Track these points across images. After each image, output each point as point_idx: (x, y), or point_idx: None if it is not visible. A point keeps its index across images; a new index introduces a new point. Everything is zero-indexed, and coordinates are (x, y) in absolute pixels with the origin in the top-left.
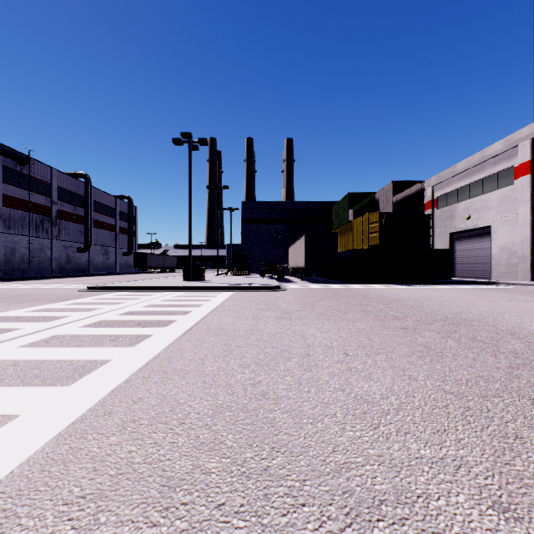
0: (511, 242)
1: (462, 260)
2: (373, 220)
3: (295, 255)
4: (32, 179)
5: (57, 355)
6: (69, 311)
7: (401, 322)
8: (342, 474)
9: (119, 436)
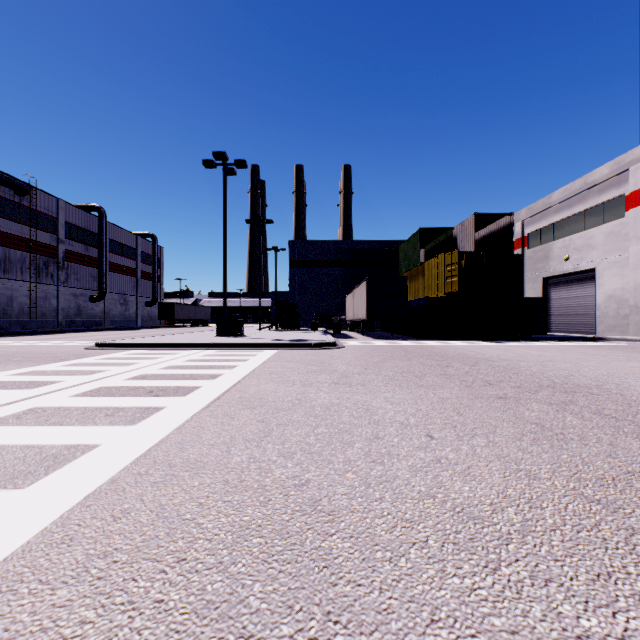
0: (621, 288)
1: (559, 311)
2: (451, 261)
3: (355, 305)
4: (33, 213)
5: (25, 437)
6: (64, 374)
7: (497, 389)
8: None
9: (73, 588)
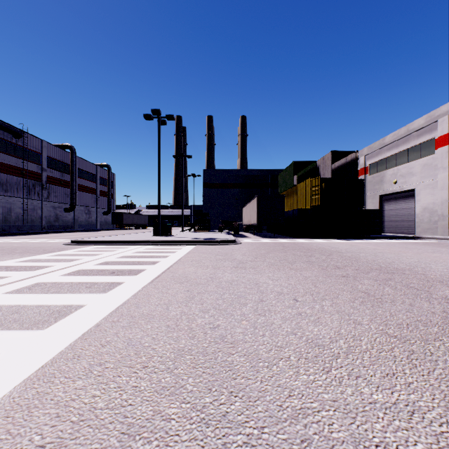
0: (432, 203)
1: (390, 218)
2: (315, 184)
3: (248, 214)
4: (25, 150)
5: (37, 300)
6: (53, 261)
7: (342, 271)
8: (299, 420)
9: (85, 380)
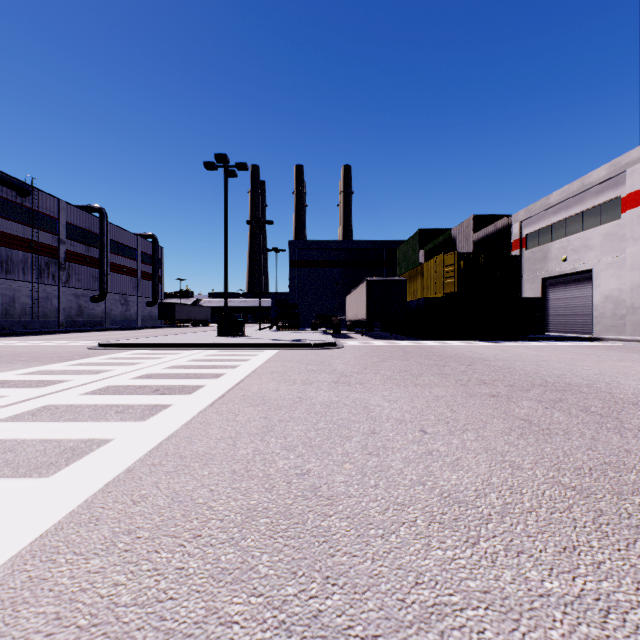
0: (618, 289)
1: (557, 311)
2: (449, 262)
3: (354, 305)
4: (35, 214)
5: (42, 432)
6: (71, 374)
7: (490, 388)
8: (432, 625)
9: (104, 558)
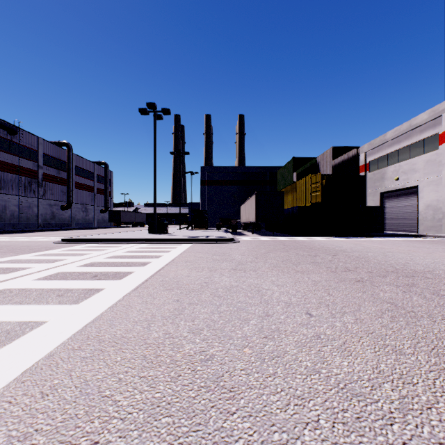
0: (436, 200)
1: (391, 216)
2: (315, 181)
3: (247, 212)
4: (21, 147)
5: None
6: (34, 262)
7: (355, 274)
8: None
9: None
